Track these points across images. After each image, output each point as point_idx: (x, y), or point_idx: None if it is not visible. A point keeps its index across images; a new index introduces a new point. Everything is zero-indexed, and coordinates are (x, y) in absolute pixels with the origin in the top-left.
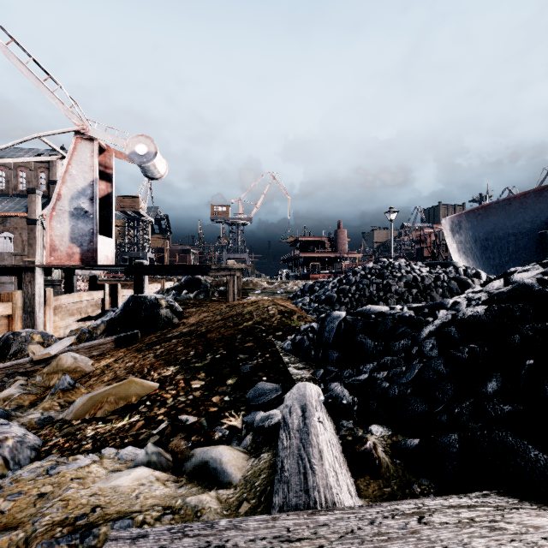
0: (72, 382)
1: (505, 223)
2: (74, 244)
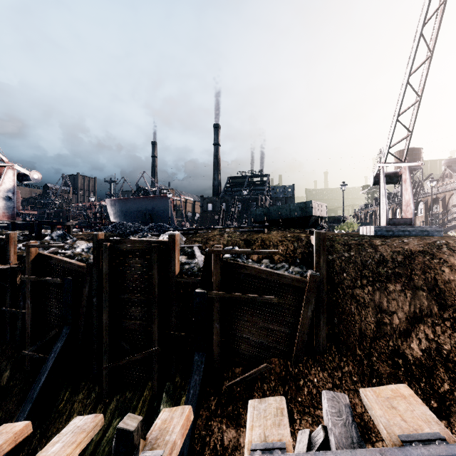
0: None
1: (133, 207)
2: (6, 211)
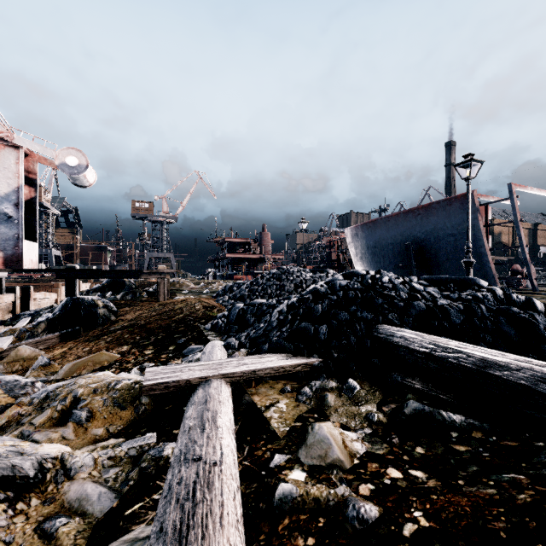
0: (48, 360)
1: (386, 235)
2: None
